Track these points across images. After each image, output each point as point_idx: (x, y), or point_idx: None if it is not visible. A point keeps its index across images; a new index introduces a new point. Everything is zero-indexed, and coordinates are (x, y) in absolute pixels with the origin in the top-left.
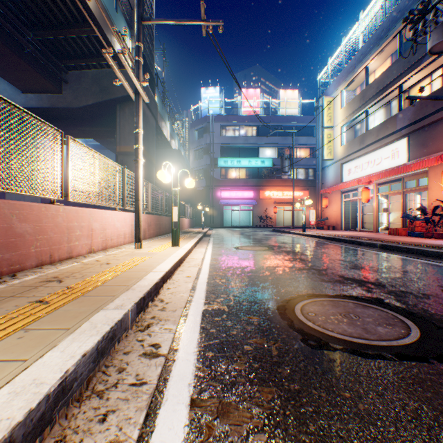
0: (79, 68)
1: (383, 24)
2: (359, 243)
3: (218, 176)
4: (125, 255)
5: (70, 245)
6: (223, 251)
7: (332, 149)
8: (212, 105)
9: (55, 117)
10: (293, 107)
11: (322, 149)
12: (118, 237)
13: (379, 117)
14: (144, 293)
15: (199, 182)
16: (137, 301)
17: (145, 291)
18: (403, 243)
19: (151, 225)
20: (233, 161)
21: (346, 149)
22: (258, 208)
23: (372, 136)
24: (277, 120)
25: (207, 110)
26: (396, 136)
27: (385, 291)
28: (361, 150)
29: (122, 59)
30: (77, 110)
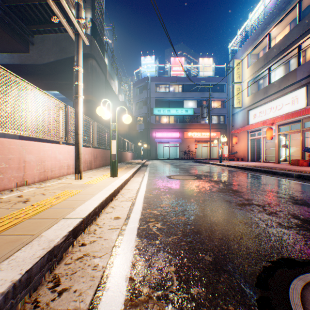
0: (43, 33)
1: None
2: (274, 173)
3: (153, 121)
4: (58, 187)
5: None
6: (158, 181)
7: (240, 99)
8: (149, 69)
9: (25, 72)
10: (209, 71)
11: (233, 99)
12: (60, 168)
13: (279, 73)
14: None
15: (140, 126)
16: None
17: (4, 287)
18: None
19: (98, 157)
20: (165, 110)
21: (252, 99)
22: (183, 144)
23: (274, 87)
24: (197, 80)
25: (145, 73)
26: (296, 86)
27: None
28: (265, 99)
29: None
30: (42, 66)
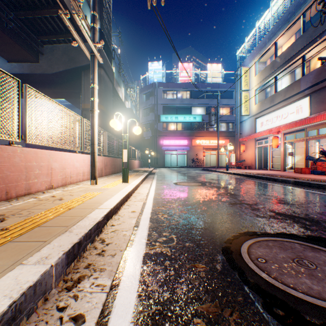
0: (52, 43)
1: (290, 9)
2: (274, 180)
3: (161, 128)
4: (80, 190)
5: (29, 182)
6: (165, 186)
7: (248, 107)
8: (156, 75)
9: (34, 81)
10: (217, 77)
11: (241, 107)
12: (77, 175)
13: (285, 81)
14: (80, 237)
15: (147, 133)
16: (67, 250)
17: (82, 233)
18: (312, 180)
19: (108, 165)
20: (172, 117)
21: (259, 107)
22: (191, 152)
23: (280, 96)
24: (205, 86)
25: (152, 79)
26: (300, 96)
27: (323, 229)
28: (271, 107)
29: (76, 20)
30: (51, 75)
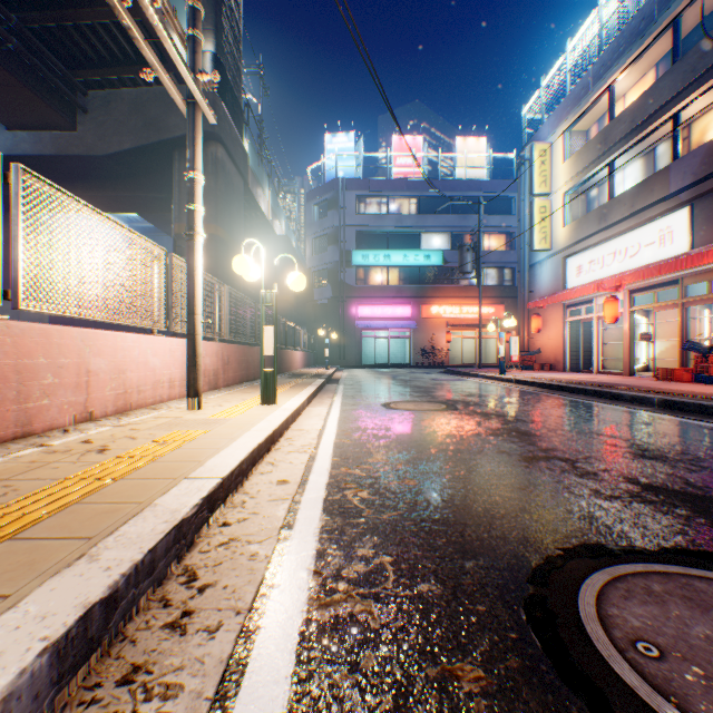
0: (107, 86)
1: (644, 8)
2: (615, 397)
3: (352, 280)
4: (158, 425)
5: (26, 407)
6: (362, 413)
7: (548, 233)
8: (342, 163)
9: (66, 173)
10: (478, 166)
11: (532, 232)
12: (156, 386)
13: (634, 174)
14: (113, 579)
15: (321, 291)
16: (60, 634)
17: (124, 567)
18: (704, 397)
19: (231, 362)
20: (378, 256)
21: (573, 232)
22: (419, 333)
23: (622, 207)
24: (452, 186)
25: (334, 171)
26: (668, 205)
27: None
28: (602, 232)
29: (147, 12)
30: (105, 160)
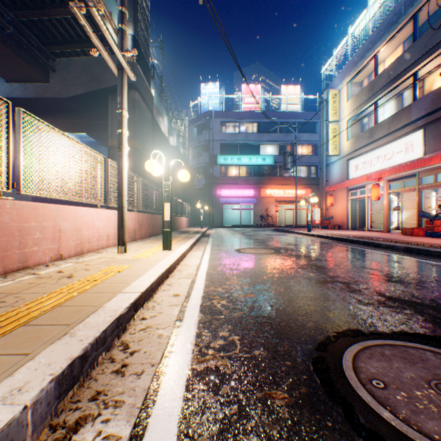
0: (68, 55)
1: (396, 8)
2: (376, 245)
3: (218, 173)
4: (101, 262)
5: (24, 251)
6: (223, 255)
7: (338, 145)
8: (211, 101)
9: (42, 109)
10: (295, 103)
11: (327, 144)
12: (99, 239)
13: (390, 109)
14: (85, 345)
15: (198, 180)
16: (60, 372)
17: (90, 339)
18: (430, 245)
19: (143, 224)
20: (233, 158)
21: (353, 144)
22: (259, 206)
23: (382, 129)
24: (279, 116)
25: (206, 106)
26: (410, 128)
27: None
28: (370, 144)
29: (95, 17)
30: (66, 100)
